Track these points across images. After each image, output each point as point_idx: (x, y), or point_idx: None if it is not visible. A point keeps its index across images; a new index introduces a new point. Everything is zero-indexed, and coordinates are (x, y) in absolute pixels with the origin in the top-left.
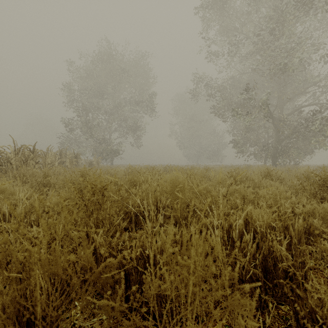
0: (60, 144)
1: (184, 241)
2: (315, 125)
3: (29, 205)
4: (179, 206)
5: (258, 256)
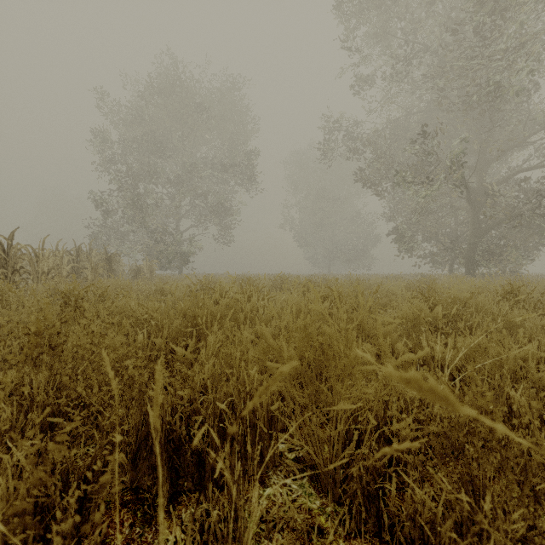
0: (89, 238)
1: None
2: None
3: None
4: None
5: None
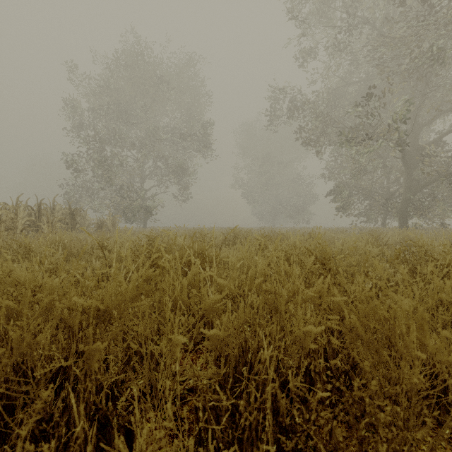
0: (63, 196)
1: None
2: None
3: None
4: None
5: None
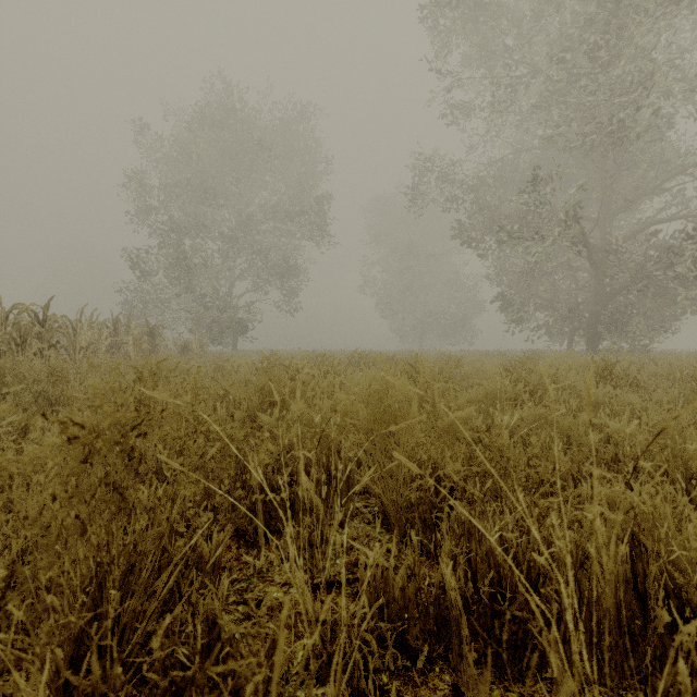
0: (122, 306)
1: None
2: (689, 262)
3: None
4: None
5: None
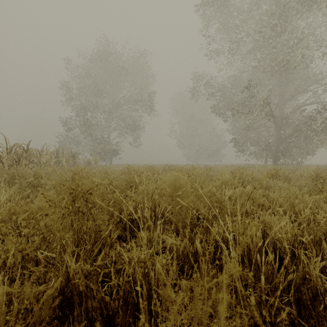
0: (58, 144)
1: (197, 294)
2: (318, 124)
3: (8, 210)
4: (187, 231)
5: (291, 289)
